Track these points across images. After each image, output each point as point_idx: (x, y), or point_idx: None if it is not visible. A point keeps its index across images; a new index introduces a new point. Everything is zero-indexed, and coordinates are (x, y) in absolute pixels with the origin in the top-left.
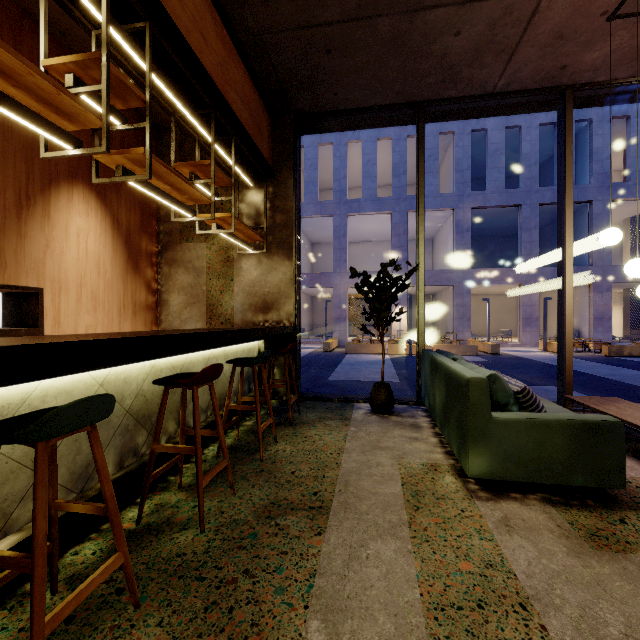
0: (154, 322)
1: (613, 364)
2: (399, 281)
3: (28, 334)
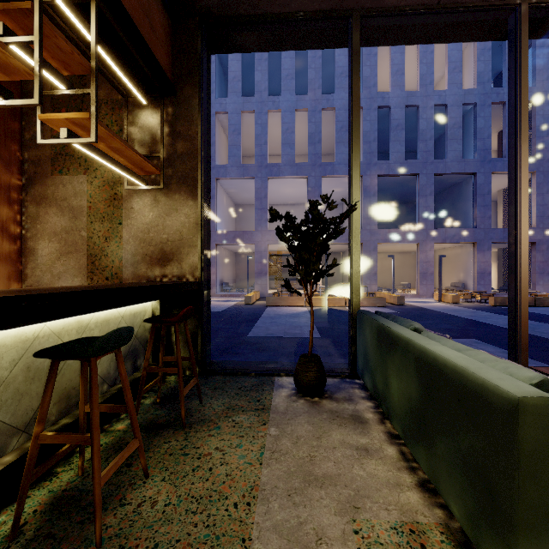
0: (14, 277)
1: (503, 314)
2: (332, 224)
3: None
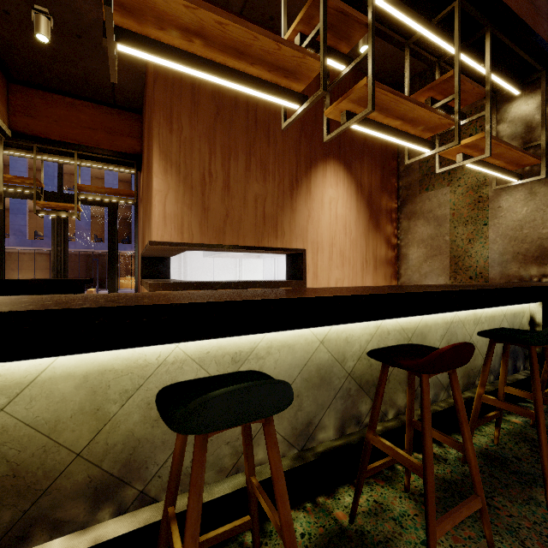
0: (393, 276)
1: None
2: None
3: (296, 285)
